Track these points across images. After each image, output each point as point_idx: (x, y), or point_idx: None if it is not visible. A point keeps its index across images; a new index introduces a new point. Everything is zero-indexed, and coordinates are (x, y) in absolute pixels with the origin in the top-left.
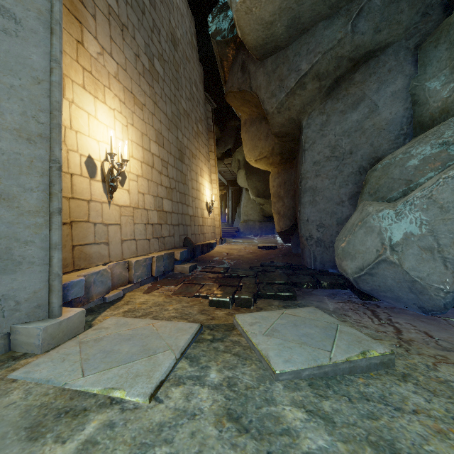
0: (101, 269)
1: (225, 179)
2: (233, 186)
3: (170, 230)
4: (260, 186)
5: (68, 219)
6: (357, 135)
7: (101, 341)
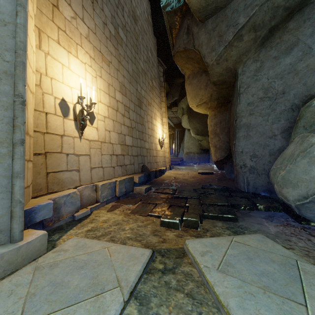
0: (71, 192)
1: (172, 123)
2: (178, 128)
3: (131, 160)
4: (199, 126)
5: (43, 150)
6: (290, 76)
7: (55, 268)
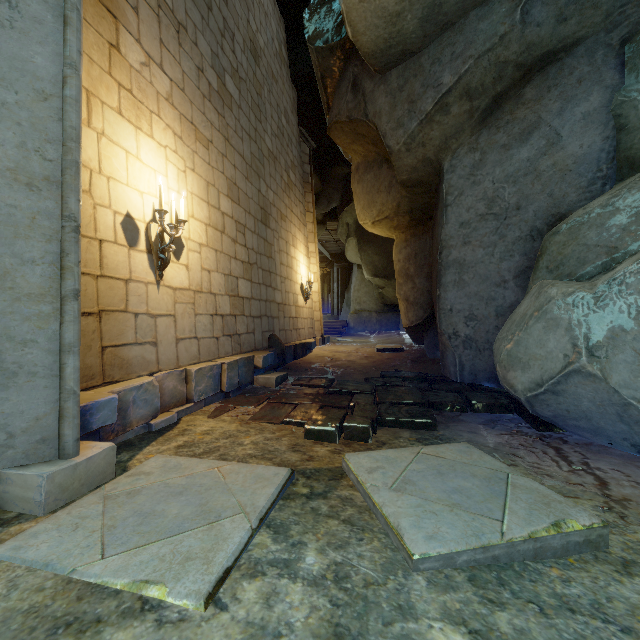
0: (145, 382)
1: (328, 251)
2: (340, 262)
3: (249, 325)
4: (379, 260)
5: (95, 307)
6: (528, 180)
7: (137, 496)
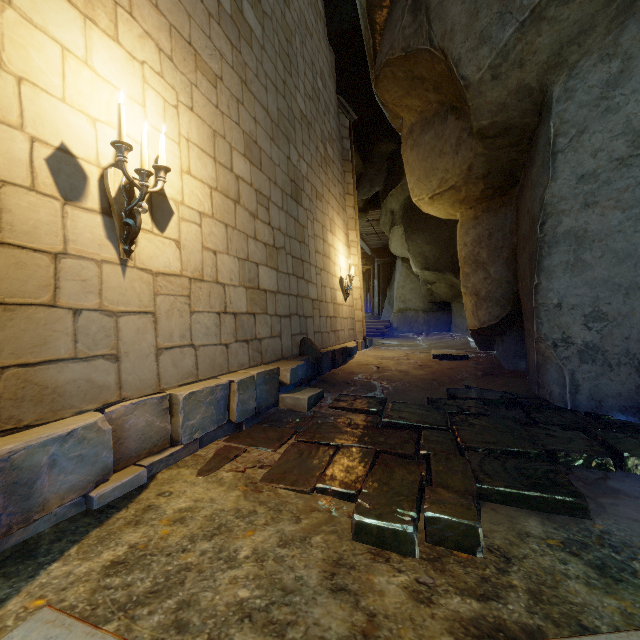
0: (79, 427)
1: (368, 246)
2: (381, 257)
3: (273, 326)
4: (430, 251)
5: None
6: None
7: None
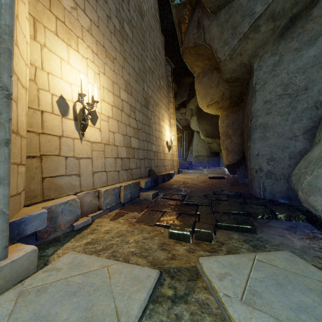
0: (70, 199)
1: (180, 125)
2: (187, 130)
3: (137, 163)
4: (209, 128)
5: (38, 153)
6: (314, 70)
7: (42, 294)
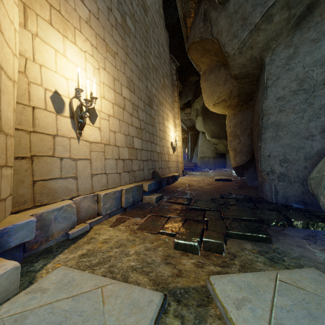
0: (64, 205)
1: (185, 125)
2: (192, 131)
3: (140, 165)
4: (215, 129)
5: (28, 153)
6: None
7: None
